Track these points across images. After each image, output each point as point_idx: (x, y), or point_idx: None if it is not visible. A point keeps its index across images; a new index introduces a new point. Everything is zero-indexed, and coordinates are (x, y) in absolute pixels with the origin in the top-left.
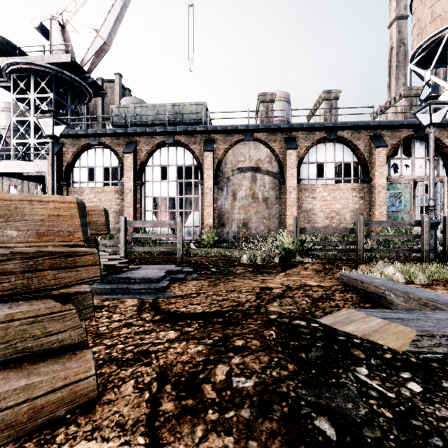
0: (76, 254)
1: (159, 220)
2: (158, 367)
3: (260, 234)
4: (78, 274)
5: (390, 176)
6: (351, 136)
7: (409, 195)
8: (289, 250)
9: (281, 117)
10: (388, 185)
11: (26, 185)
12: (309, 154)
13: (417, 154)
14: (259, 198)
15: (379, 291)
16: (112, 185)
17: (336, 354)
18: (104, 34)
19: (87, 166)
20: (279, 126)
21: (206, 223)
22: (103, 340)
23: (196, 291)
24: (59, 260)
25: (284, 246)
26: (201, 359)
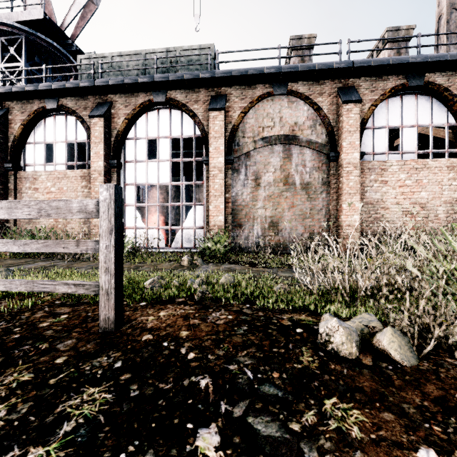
0: None
1: (53, 200)
2: None
3: (349, 242)
4: None
5: None
6: (448, 81)
7: None
8: None
9: None
10: None
11: None
12: (375, 114)
13: None
14: (295, 184)
15: None
16: None
17: None
18: None
19: (43, 142)
20: (331, 65)
21: (213, 223)
22: None
23: None
24: None
25: None
26: None
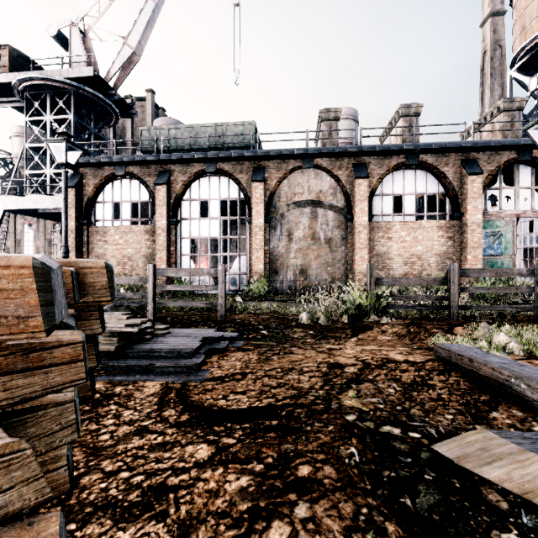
0: (44, 346)
1: (196, 269)
2: (177, 523)
3: (323, 286)
4: (46, 377)
5: (487, 211)
6: (437, 161)
7: (512, 235)
8: (361, 307)
9: (346, 140)
10: (483, 222)
11: (43, 223)
12: (383, 184)
13: (522, 182)
14: (320, 239)
15: (499, 377)
16: (142, 224)
17: (460, 500)
18: (133, 42)
19: (111, 201)
20: (346, 149)
21: (255, 270)
22: (100, 461)
23: (241, 370)
24: (13, 357)
25: (355, 302)
26: (245, 507)
